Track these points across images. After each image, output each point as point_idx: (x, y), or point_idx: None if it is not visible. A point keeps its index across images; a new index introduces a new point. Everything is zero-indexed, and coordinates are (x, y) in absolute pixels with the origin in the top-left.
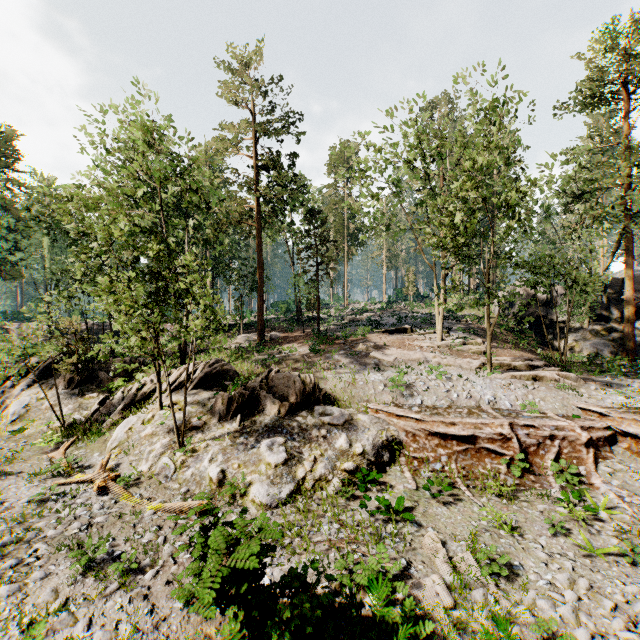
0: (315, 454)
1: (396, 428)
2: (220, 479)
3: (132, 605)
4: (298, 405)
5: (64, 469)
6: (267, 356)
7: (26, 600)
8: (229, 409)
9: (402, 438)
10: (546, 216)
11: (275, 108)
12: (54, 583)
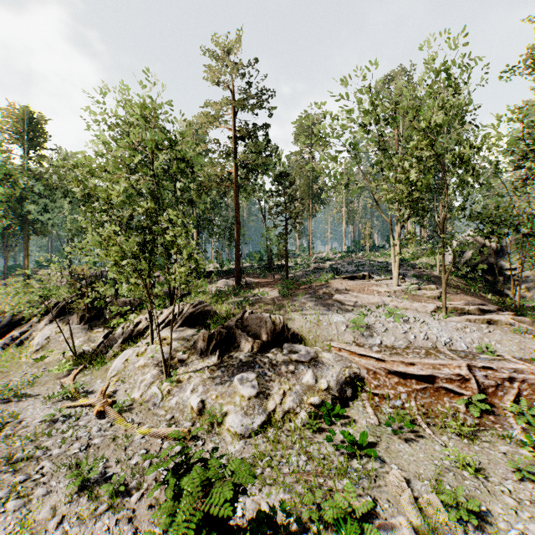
0: (284, 388)
1: (358, 366)
2: (200, 408)
3: (118, 527)
4: (269, 343)
5: (72, 393)
6: (242, 298)
7: (28, 515)
8: (209, 345)
9: (363, 375)
10: (496, 172)
11: (249, 86)
12: (53, 500)
